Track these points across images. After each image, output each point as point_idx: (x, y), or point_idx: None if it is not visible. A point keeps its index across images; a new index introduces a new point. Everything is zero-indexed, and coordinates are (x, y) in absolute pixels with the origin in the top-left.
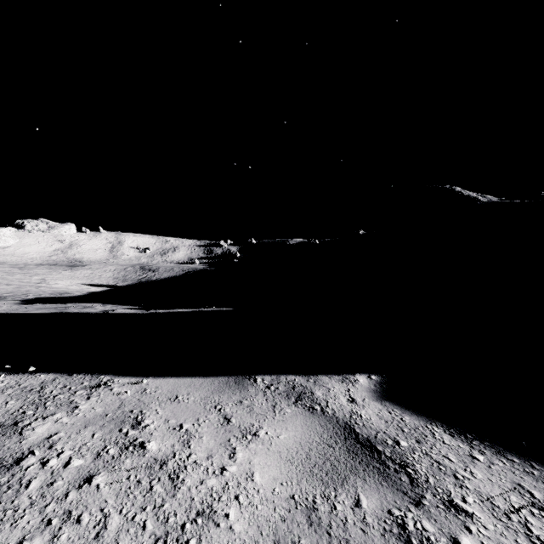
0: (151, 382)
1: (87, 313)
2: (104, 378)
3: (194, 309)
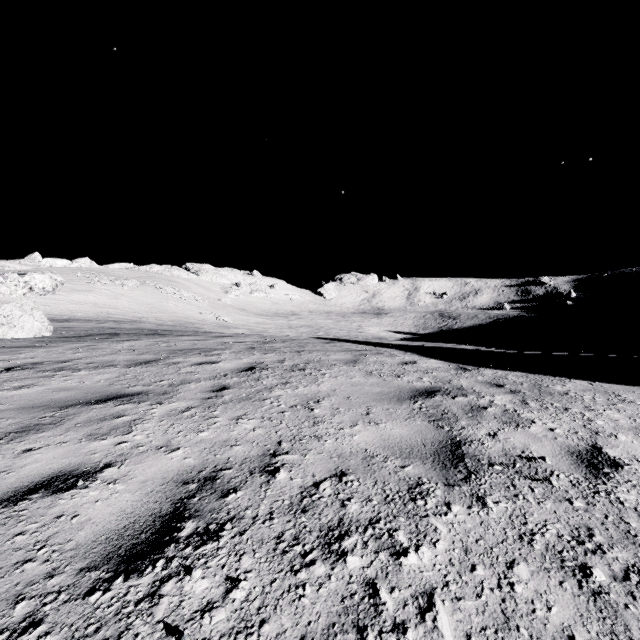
0: (601, 384)
1: (467, 348)
2: (560, 378)
3: (566, 353)
